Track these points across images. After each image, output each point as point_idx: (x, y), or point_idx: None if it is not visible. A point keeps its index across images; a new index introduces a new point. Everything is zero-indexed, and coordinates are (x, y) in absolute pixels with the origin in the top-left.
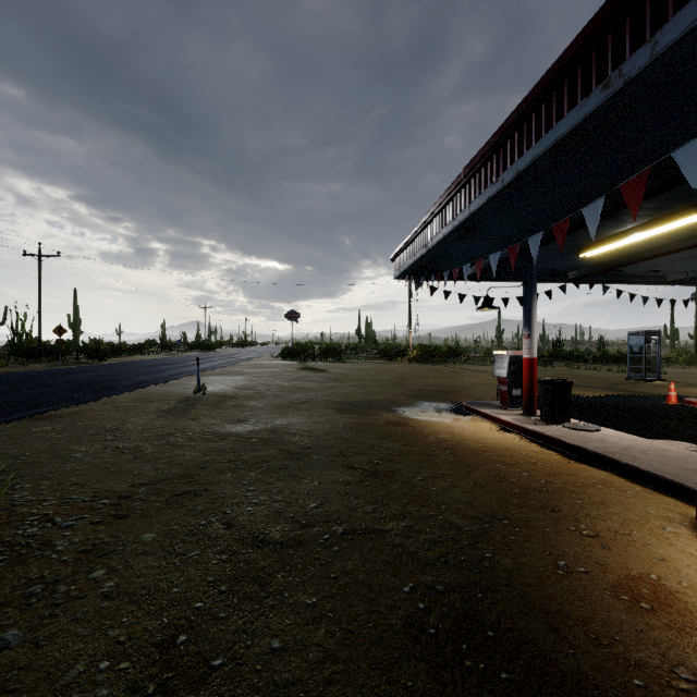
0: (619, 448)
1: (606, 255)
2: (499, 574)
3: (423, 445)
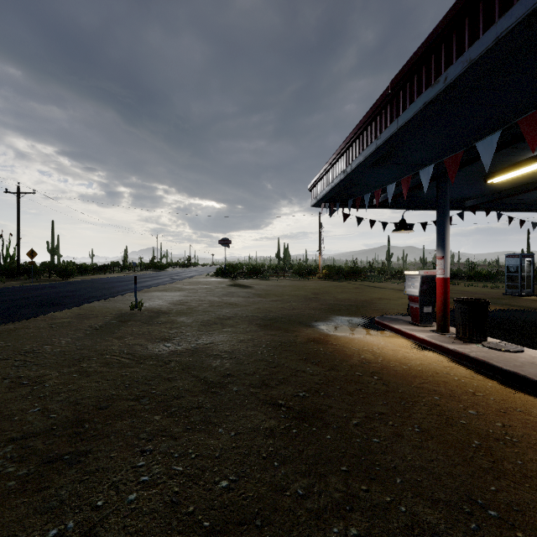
0: None
1: (508, 182)
2: None
3: (347, 369)
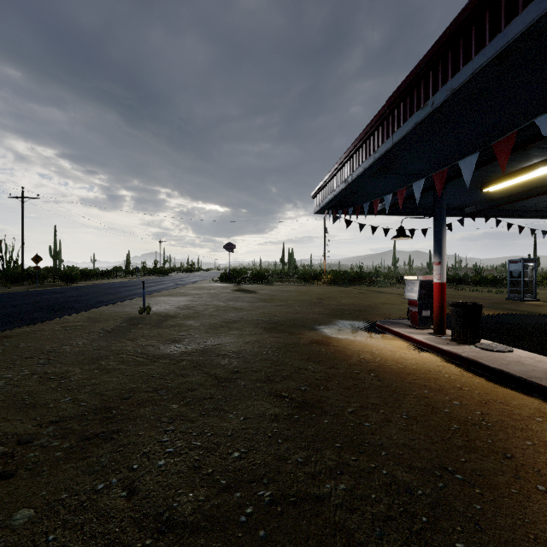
0: (541, 372)
1: (504, 190)
2: None
3: (347, 367)
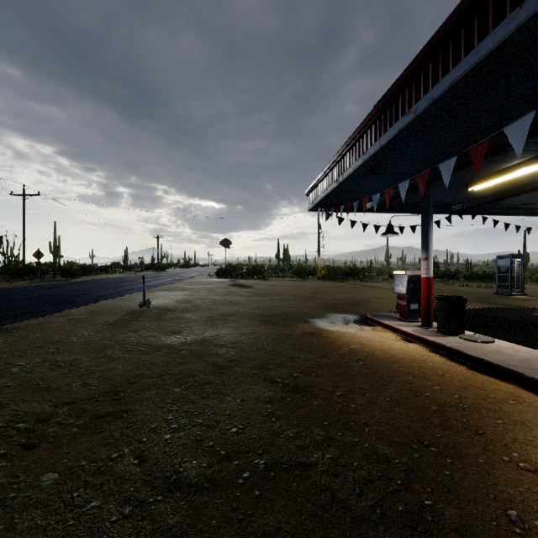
0: (518, 360)
1: (489, 189)
2: (447, 534)
3: (337, 356)
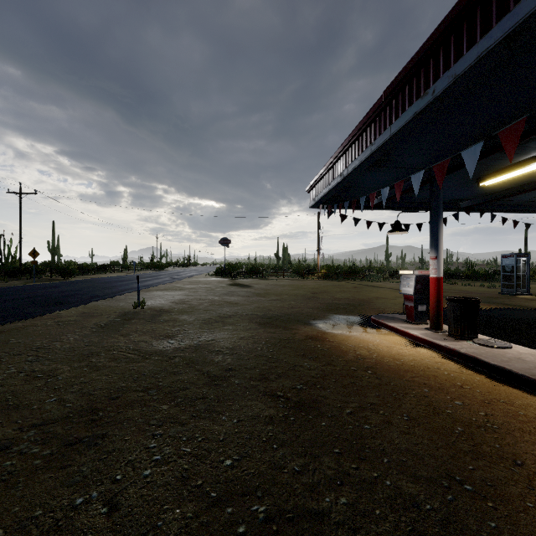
0: None
1: (500, 185)
2: None
3: (343, 364)
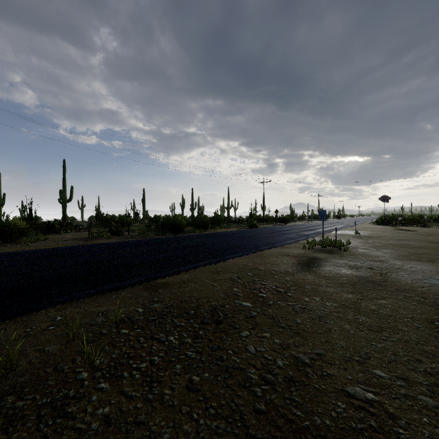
0: None
1: None
2: None
3: None
